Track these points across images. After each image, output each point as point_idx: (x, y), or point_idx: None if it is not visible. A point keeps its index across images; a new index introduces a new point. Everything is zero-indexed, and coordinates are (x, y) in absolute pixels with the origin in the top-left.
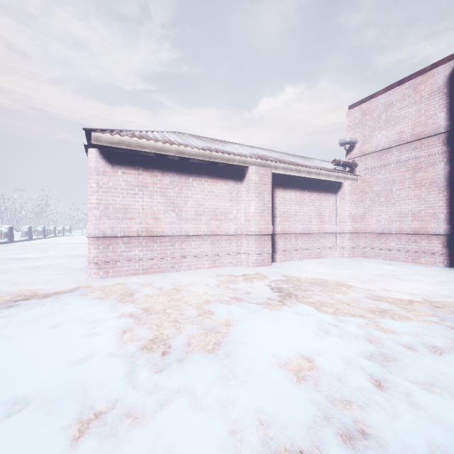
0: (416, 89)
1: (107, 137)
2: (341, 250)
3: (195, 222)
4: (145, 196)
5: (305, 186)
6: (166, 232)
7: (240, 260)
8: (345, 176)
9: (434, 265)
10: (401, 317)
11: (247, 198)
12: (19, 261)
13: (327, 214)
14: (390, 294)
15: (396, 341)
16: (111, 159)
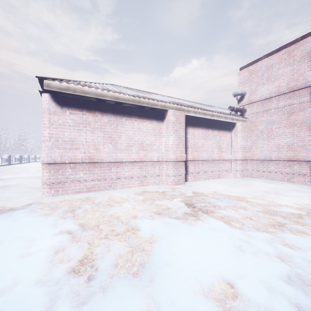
0: (290, 54)
1: (56, 84)
2: (235, 172)
3: (127, 151)
4: (88, 132)
5: (209, 125)
6: (104, 159)
7: (161, 180)
8: (238, 118)
9: (304, 183)
10: (299, 231)
11: (167, 133)
12: None
13: (224, 146)
14: (281, 208)
15: (305, 259)
16: (61, 102)
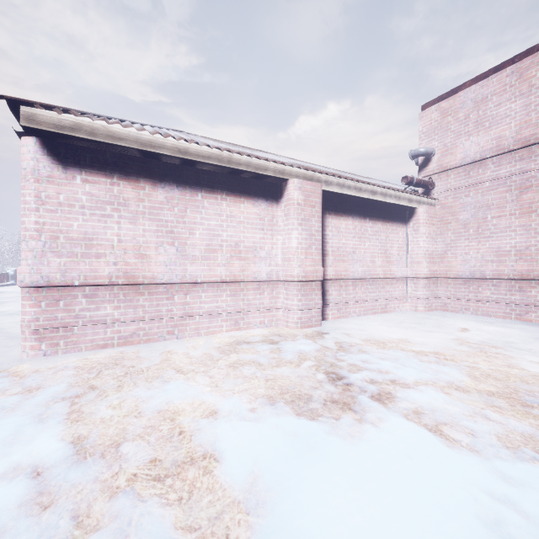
0: (523, 75)
1: (51, 116)
2: (414, 302)
3: (207, 262)
4: (124, 220)
5: (366, 212)
6: (159, 277)
7: (275, 319)
8: (420, 199)
9: None
10: None
11: (287, 226)
12: None
13: (395, 252)
14: (537, 385)
15: None
16: (63, 156)
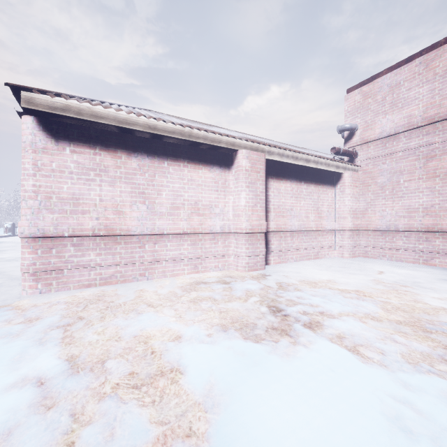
0: (429, 65)
1: (46, 99)
2: (341, 250)
3: (171, 217)
4: (104, 183)
5: (302, 176)
6: (133, 230)
7: (227, 264)
8: (345, 166)
9: None
10: None
11: (237, 188)
12: None
13: (325, 209)
14: (436, 315)
15: None
16: (55, 132)
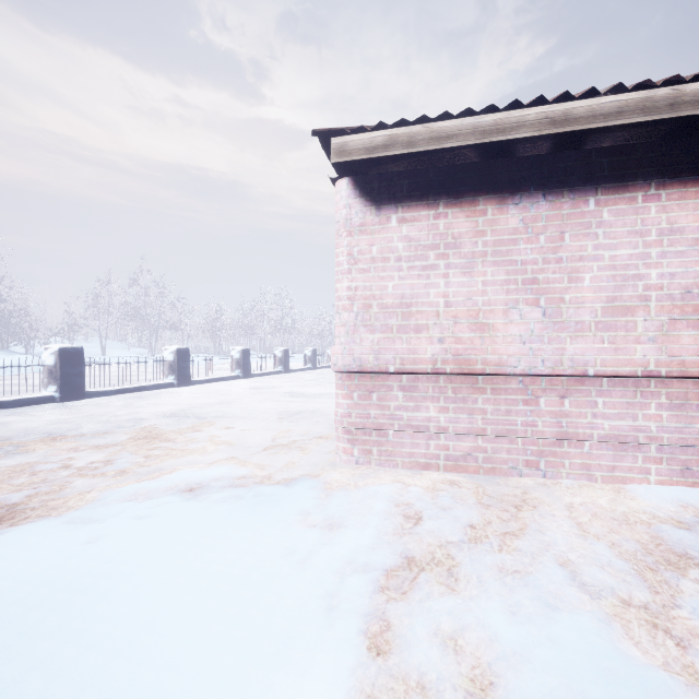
0: None
1: (361, 138)
2: None
3: (608, 334)
4: (453, 271)
5: None
6: (510, 363)
7: None
8: None
9: None
10: None
11: None
12: (293, 398)
13: None
14: None
15: None
16: (376, 193)
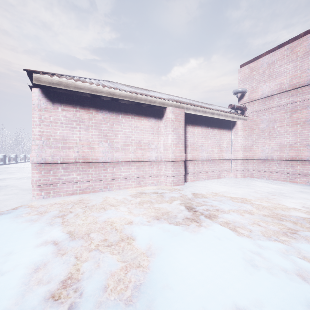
0: (293, 50)
1: (47, 78)
2: (235, 172)
3: (124, 151)
4: (82, 130)
5: (209, 124)
6: (99, 159)
7: (159, 181)
8: (238, 116)
9: (307, 184)
10: None
11: (166, 132)
12: None
13: (225, 145)
14: (289, 212)
15: None
16: (52, 97)
